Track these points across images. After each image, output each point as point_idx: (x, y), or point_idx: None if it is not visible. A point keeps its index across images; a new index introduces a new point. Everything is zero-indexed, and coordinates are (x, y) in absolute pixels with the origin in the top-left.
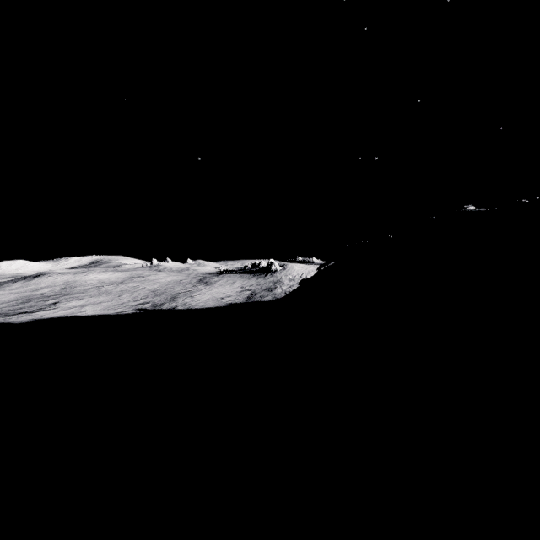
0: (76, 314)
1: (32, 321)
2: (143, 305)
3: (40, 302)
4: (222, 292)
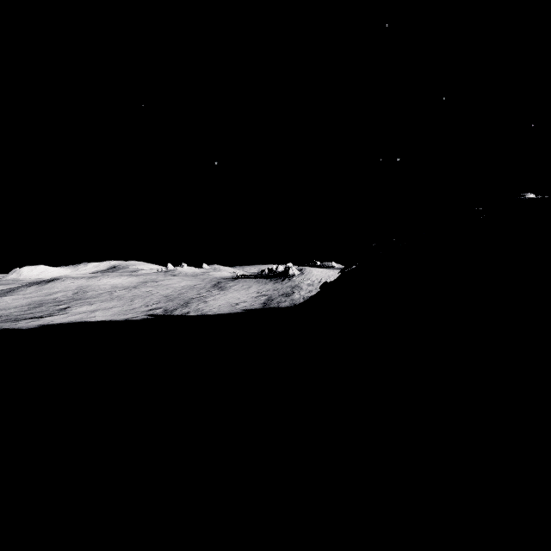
0: (85, 319)
1: (39, 326)
2: (155, 310)
3: (51, 307)
4: (237, 297)
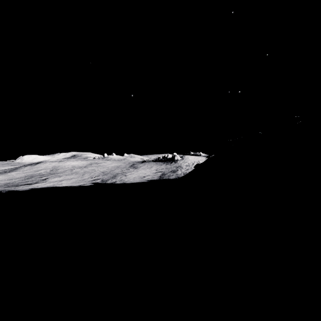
0: (56, 185)
1: (30, 189)
2: (96, 180)
3: (37, 178)
4: (144, 173)
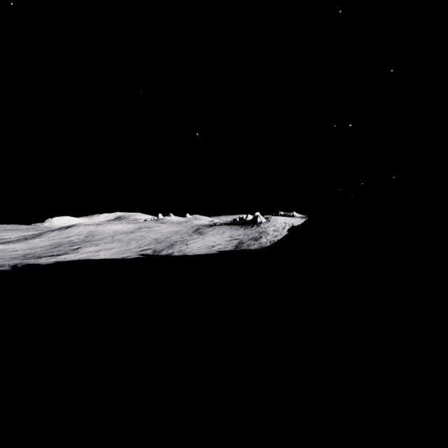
0: (90, 257)
1: (54, 262)
2: (146, 251)
3: (66, 247)
4: (213, 241)
